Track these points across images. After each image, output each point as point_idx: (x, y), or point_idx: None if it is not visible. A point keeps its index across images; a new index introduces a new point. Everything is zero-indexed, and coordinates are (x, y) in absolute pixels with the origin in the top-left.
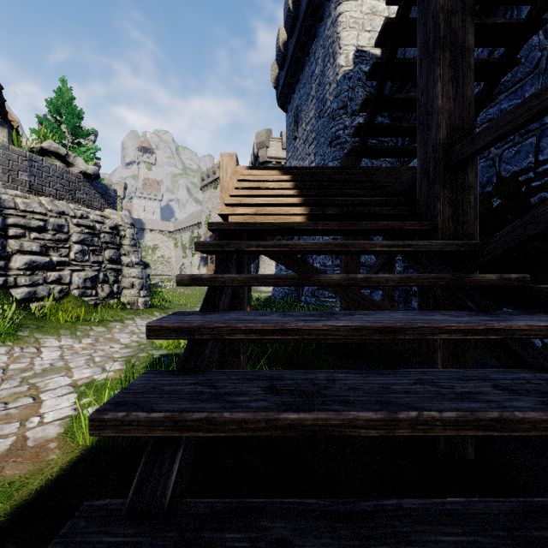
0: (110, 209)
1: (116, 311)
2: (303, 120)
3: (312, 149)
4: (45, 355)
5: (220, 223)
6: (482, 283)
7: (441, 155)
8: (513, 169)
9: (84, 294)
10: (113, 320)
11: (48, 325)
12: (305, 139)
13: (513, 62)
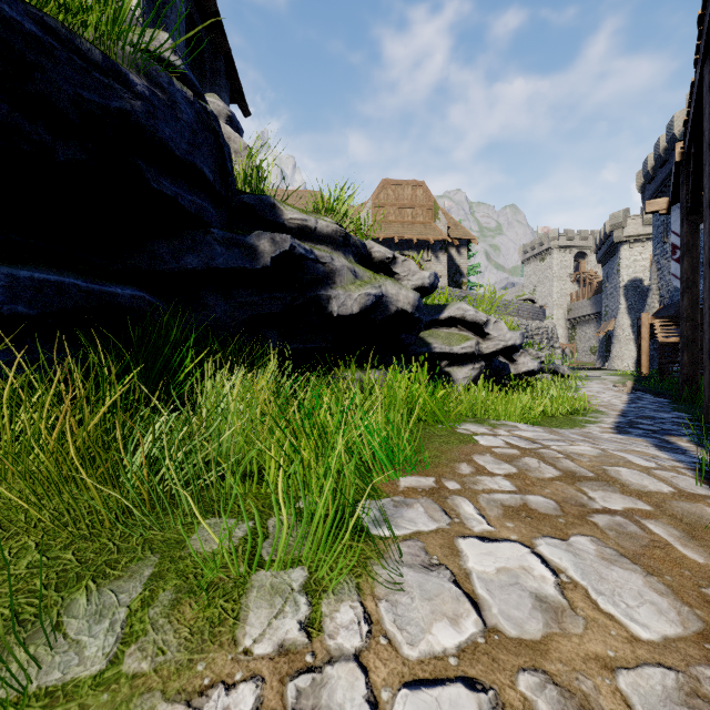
0: (545, 320)
1: None
2: None
3: None
4: None
5: (660, 342)
6: None
7: None
8: None
9: None
10: None
11: None
12: None
13: None
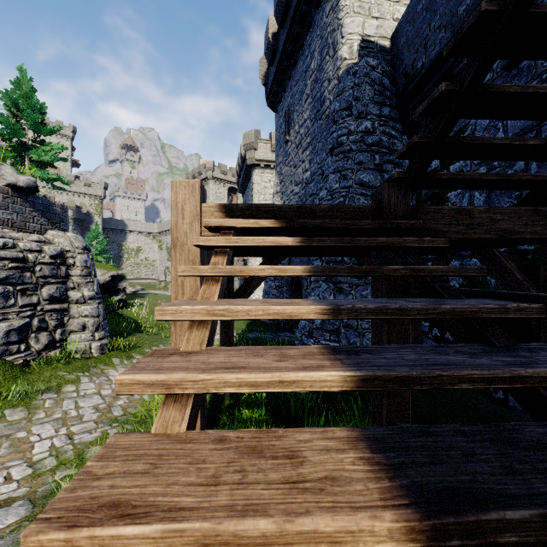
0: (56, 230)
1: (55, 368)
2: (296, 121)
3: (307, 155)
4: None
5: None
6: None
7: None
8: None
9: (6, 353)
10: (45, 389)
11: None
12: (298, 143)
13: None
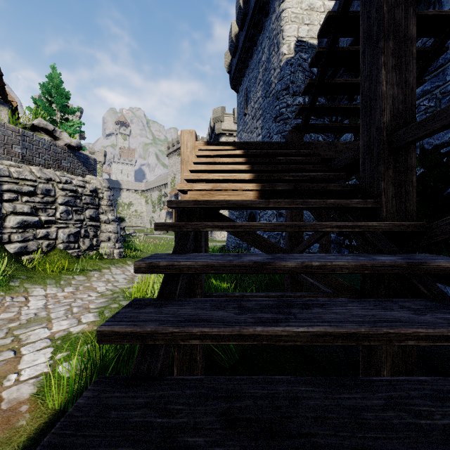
0: (91, 175)
1: (95, 261)
2: (252, 99)
3: (260, 123)
4: (32, 304)
5: (179, 201)
6: (437, 271)
7: (385, 138)
8: (435, 143)
9: (68, 248)
10: (92, 269)
11: (36, 276)
12: (253, 115)
13: (441, 49)
